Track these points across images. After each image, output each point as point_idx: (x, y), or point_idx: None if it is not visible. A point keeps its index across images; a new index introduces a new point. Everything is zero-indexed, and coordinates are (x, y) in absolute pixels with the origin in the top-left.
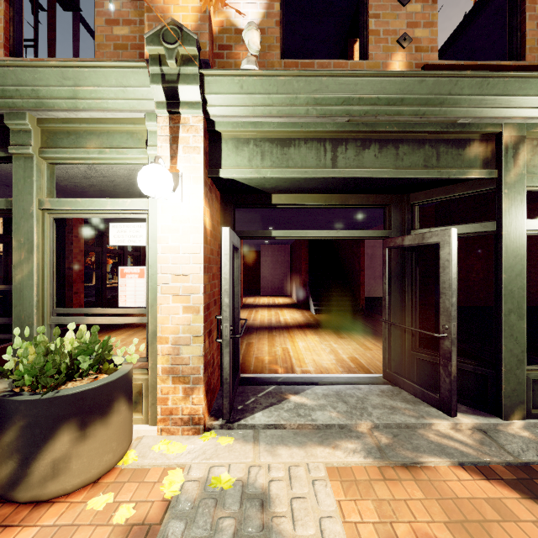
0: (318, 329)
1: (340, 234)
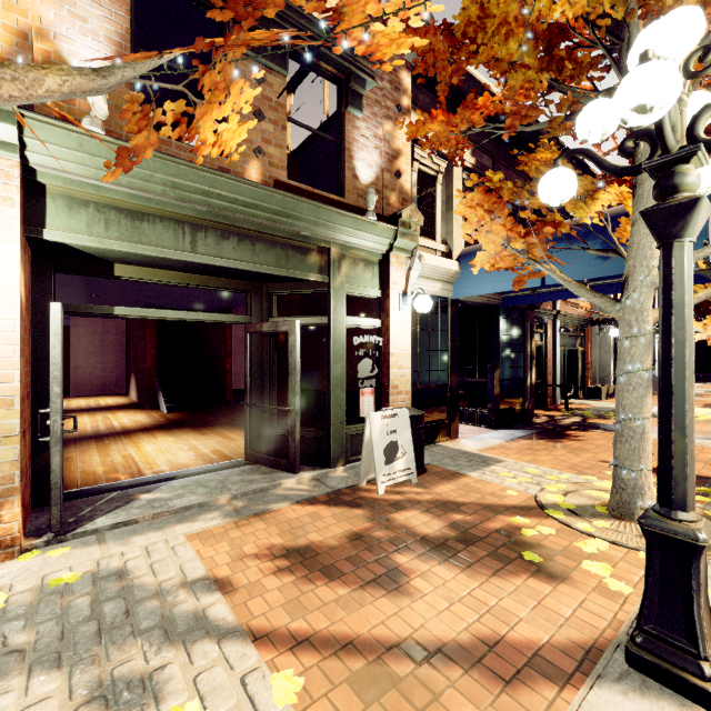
0: (172, 430)
1: (200, 317)
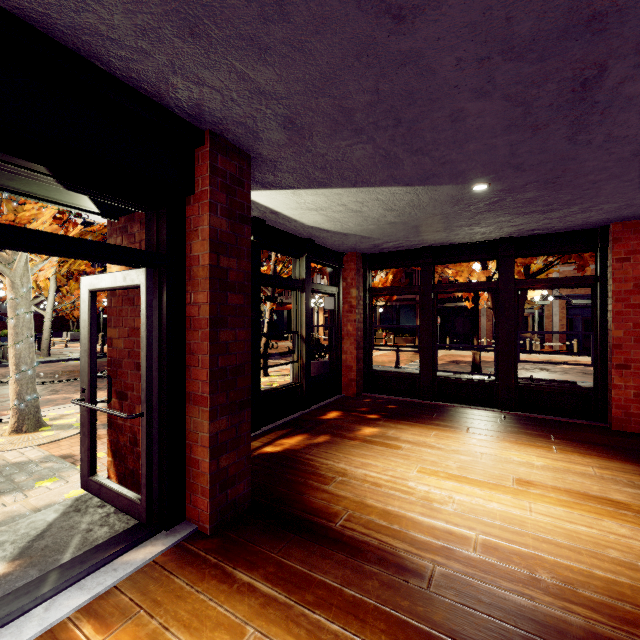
0: None
1: None
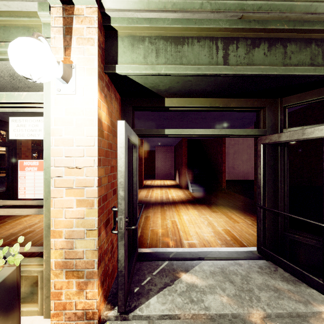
0: (196, 205)
1: (222, 132)
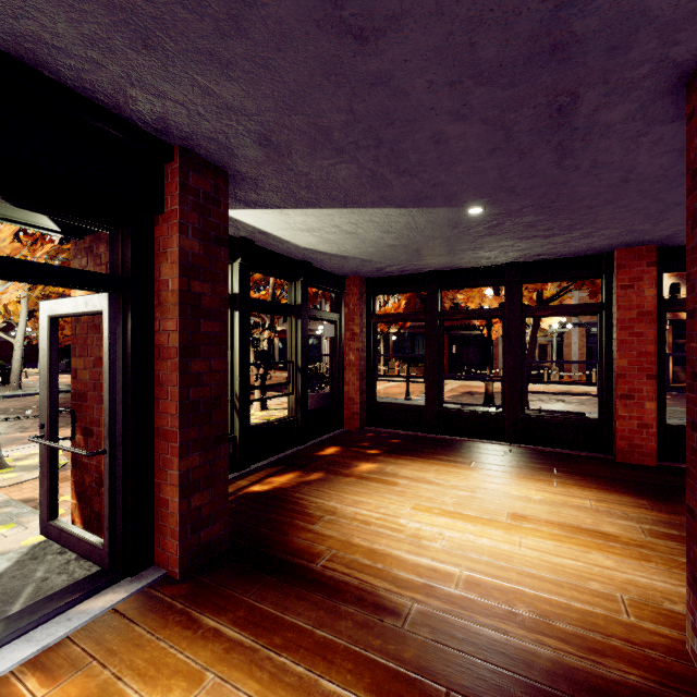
0: None
1: None
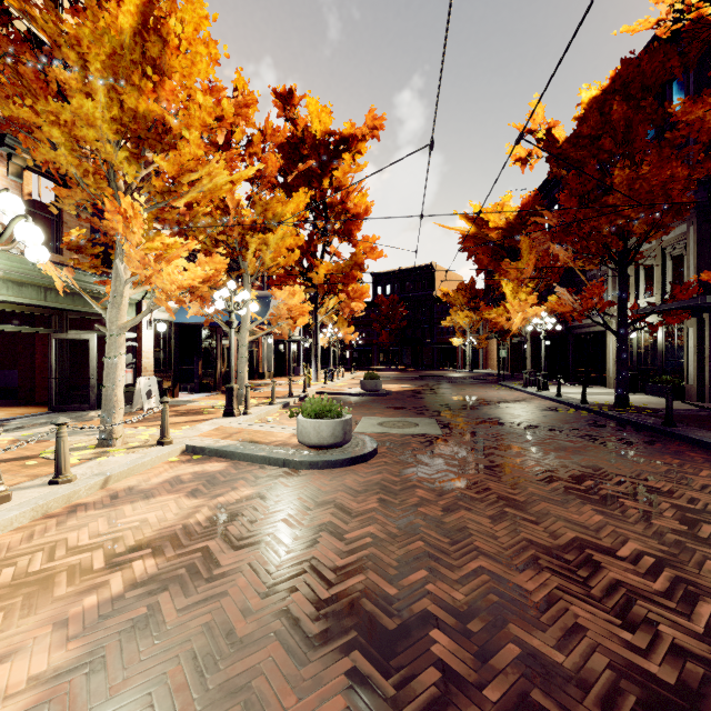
0: None
1: (29, 330)
